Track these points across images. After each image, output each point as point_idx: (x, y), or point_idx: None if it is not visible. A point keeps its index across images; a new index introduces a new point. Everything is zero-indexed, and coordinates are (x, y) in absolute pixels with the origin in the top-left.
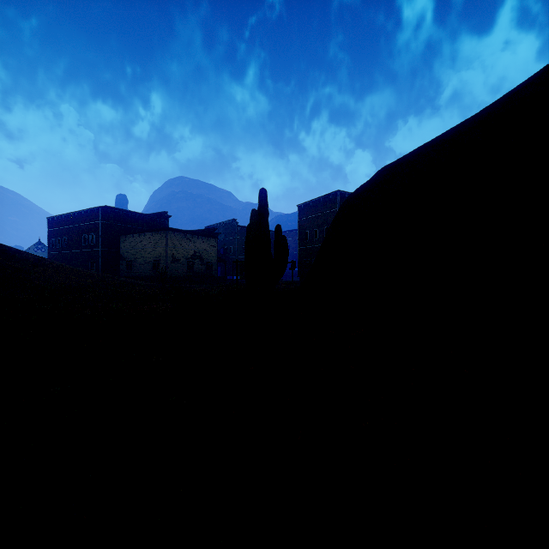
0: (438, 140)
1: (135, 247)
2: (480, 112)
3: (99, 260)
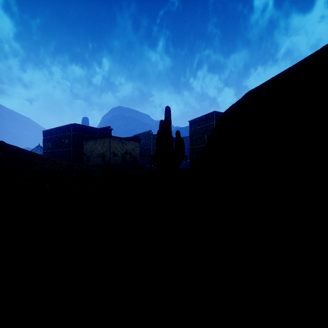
0: (290, 69)
1: (92, 147)
2: (322, 48)
3: (71, 155)
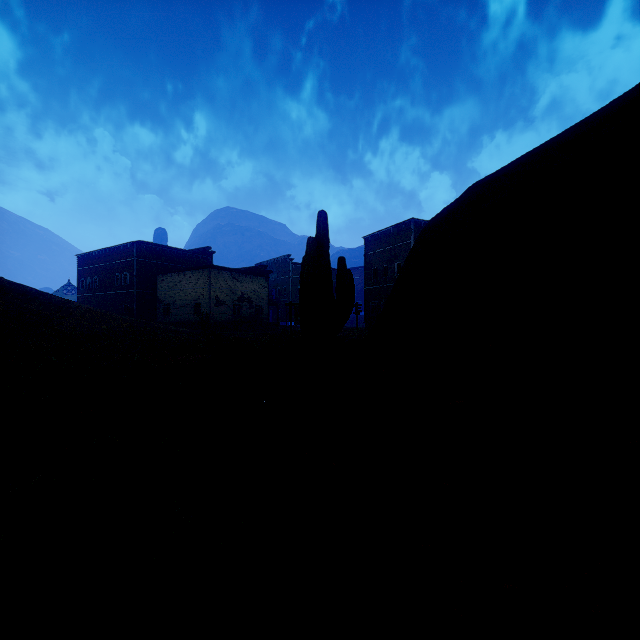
0: (551, 143)
1: (174, 288)
2: (610, 105)
3: (133, 303)
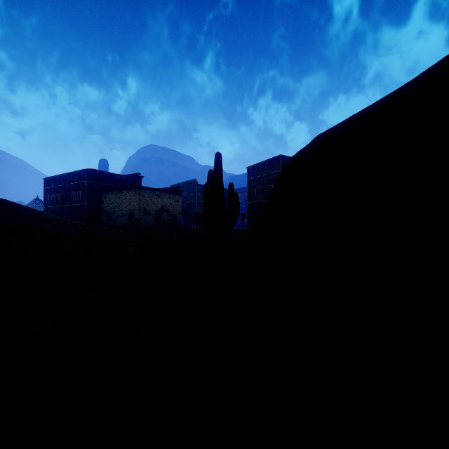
0: (366, 111)
1: (114, 202)
2: (402, 87)
3: (84, 212)
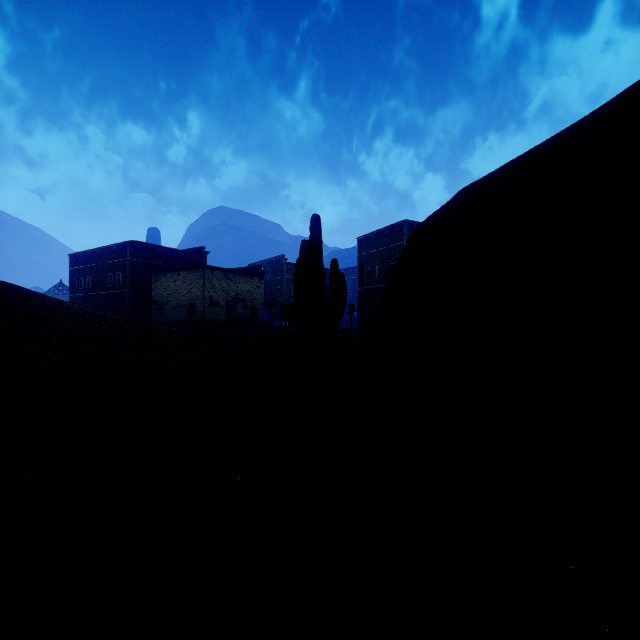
0: (535, 151)
1: (168, 288)
2: (590, 115)
3: (126, 303)
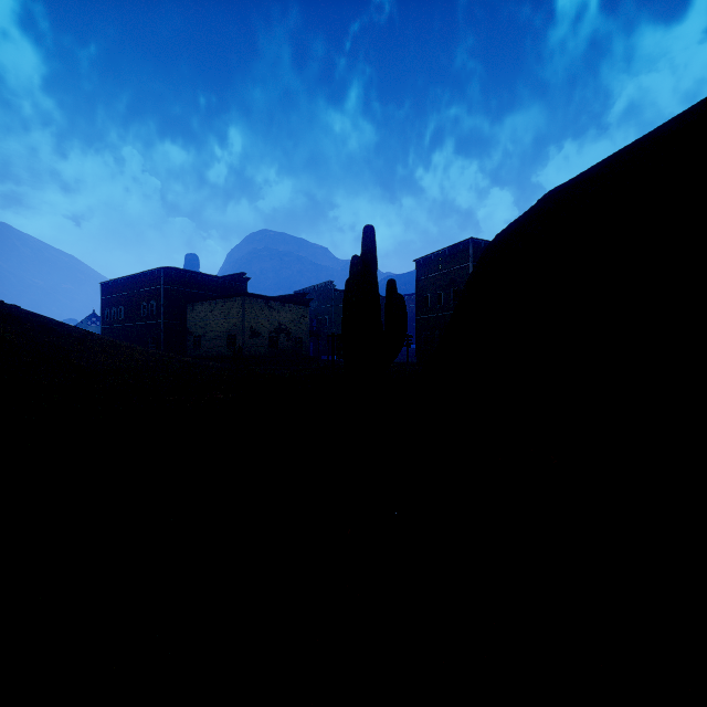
0: (646, 140)
1: (205, 318)
2: None
3: (160, 335)
